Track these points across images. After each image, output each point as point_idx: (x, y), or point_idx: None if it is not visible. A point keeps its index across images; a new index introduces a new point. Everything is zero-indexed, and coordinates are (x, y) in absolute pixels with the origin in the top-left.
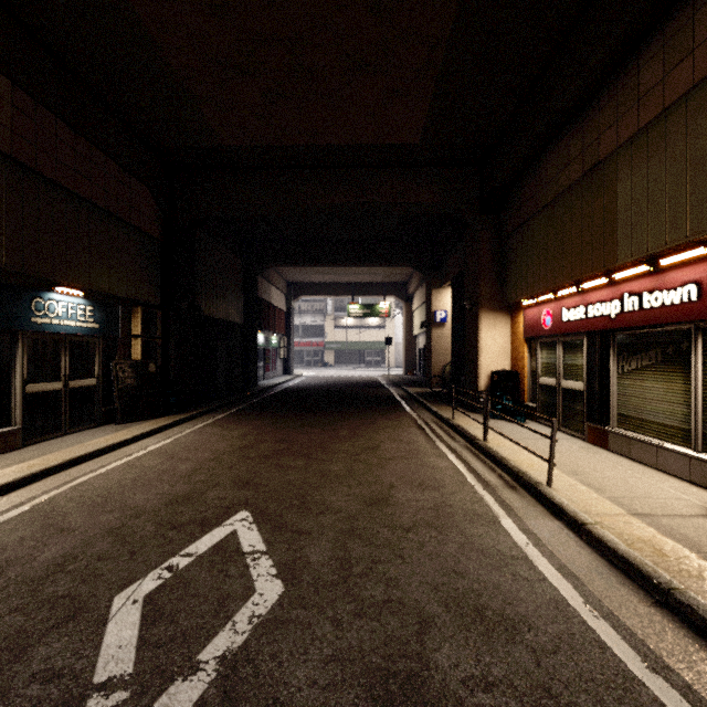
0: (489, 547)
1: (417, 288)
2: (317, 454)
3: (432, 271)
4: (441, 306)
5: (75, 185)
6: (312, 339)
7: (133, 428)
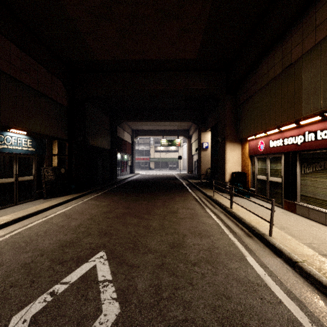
0: (243, 277)
1: (193, 132)
2: (144, 216)
3: (201, 123)
4: (205, 140)
5: (21, 77)
6: (144, 157)
7: (51, 201)
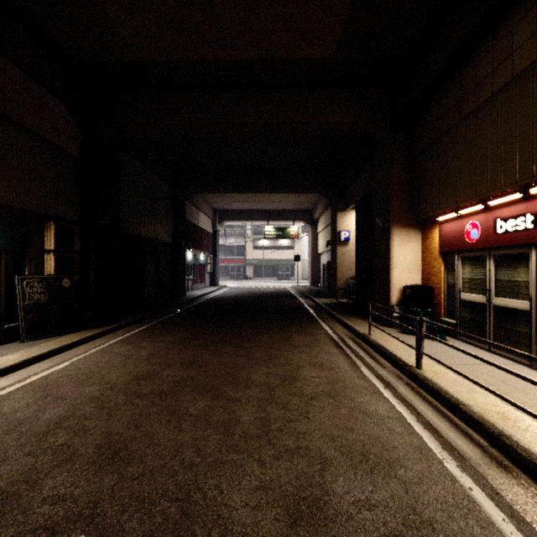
0: None
1: (321, 214)
2: (225, 388)
3: (337, 196)
4: (345, 227)
5: None
6: (235, 257)
7: (34, 347)
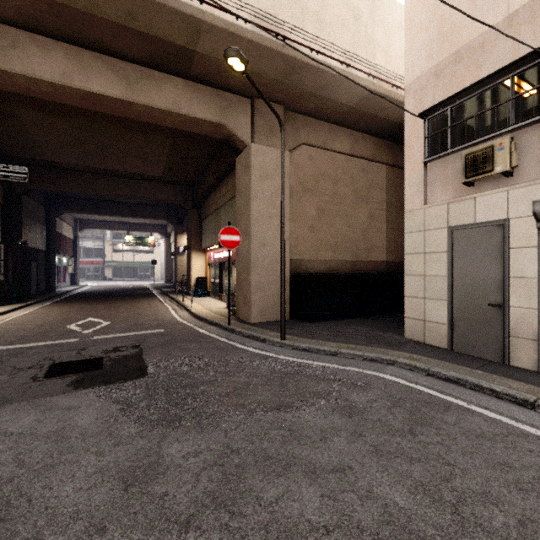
0: (165, 316)
1: (172, 230)
2: (113, 309)
3: (177, 224)
4: (182, 244)
5: None
6: (92, 259)
7: None
